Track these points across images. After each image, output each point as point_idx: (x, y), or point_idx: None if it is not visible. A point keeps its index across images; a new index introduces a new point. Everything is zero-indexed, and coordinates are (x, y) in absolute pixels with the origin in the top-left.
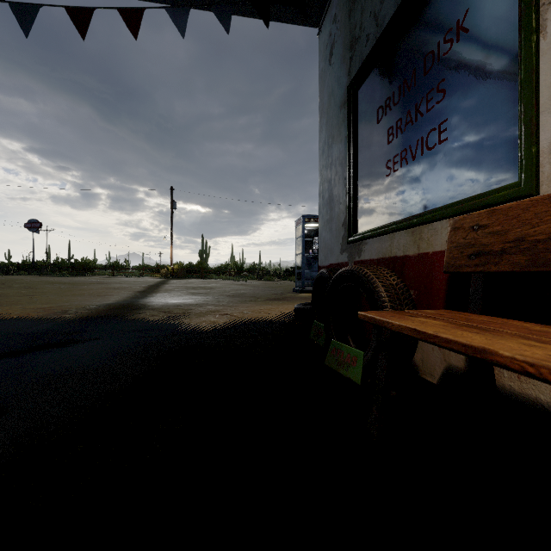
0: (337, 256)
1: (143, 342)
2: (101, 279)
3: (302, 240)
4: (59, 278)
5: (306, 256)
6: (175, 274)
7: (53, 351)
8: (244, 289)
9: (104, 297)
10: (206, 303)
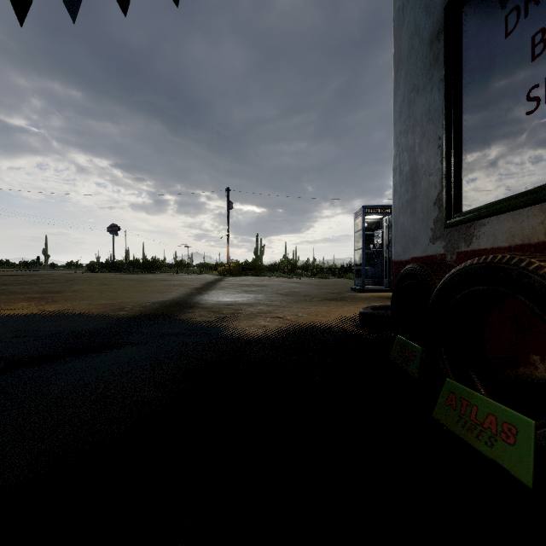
0: (425, 246)
1: (181, 351)
2: (165, 276)
3: (362, 234)
4: (131, 275)
5: (366, 252)
6: (231, 271)
7: (84, 358)
8: (297, 287)
9: (163, 294)
10: (257, 302)
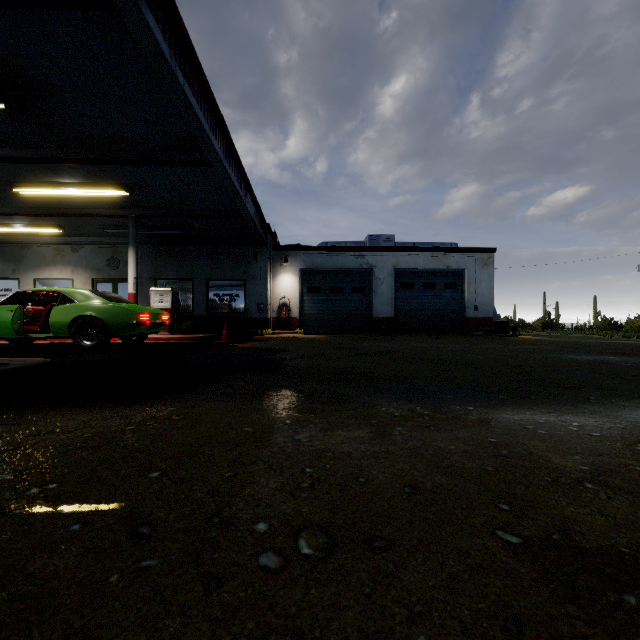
0: None
1: None
2: None
3: None
4: None
5: None
6: None
7: None
8: None
9: None
10: None
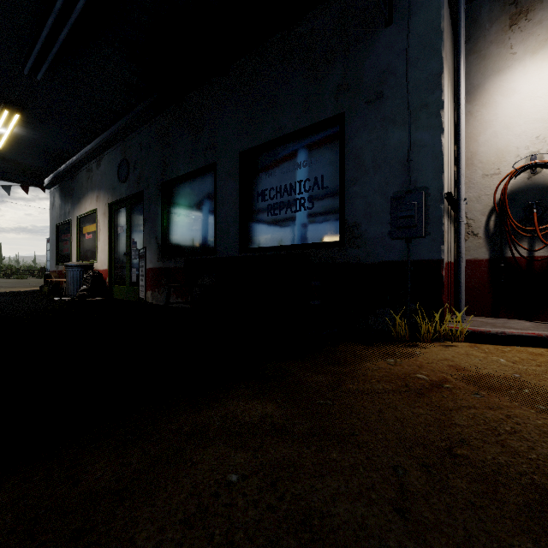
0: (55, 268)
1: None
2: None
3: None
4: None
5: None
6: None
7: None
8: None
9: None
10: None
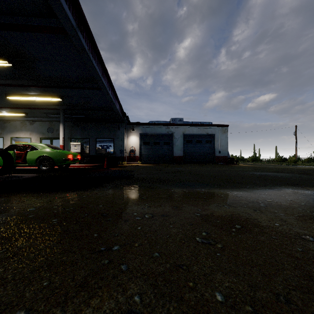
0: None
1: None
2: None
3: None
4: None
5: None
6: None
7: None
8: None
9: None
10: None
